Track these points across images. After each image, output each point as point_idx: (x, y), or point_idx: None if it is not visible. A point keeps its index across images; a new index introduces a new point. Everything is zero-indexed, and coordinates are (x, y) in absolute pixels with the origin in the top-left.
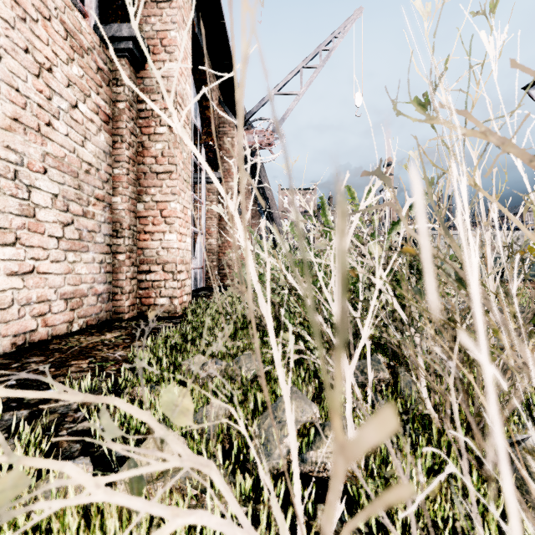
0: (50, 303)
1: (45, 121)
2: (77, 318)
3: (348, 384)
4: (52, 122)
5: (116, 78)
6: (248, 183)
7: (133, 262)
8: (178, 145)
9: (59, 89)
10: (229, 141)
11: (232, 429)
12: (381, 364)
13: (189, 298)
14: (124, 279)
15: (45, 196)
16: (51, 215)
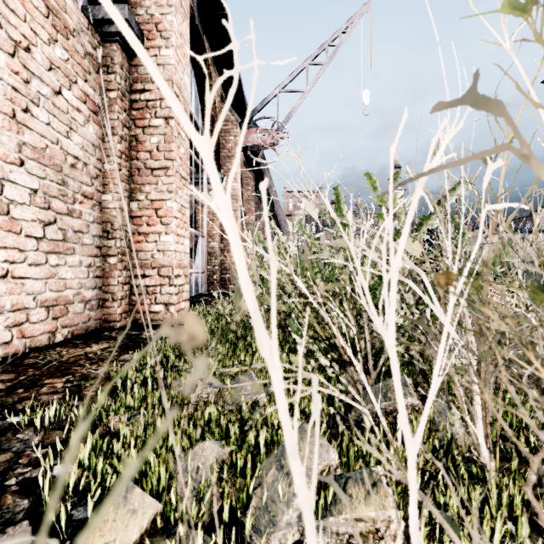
0: (28, 312)
1: (22, 107)
2: (61, 327)
3: (411, 470)
4: (30, 108)
5: (107, 64)
6: (252, 185)
7: (125, 266)
8: (175, 138)
9: (39, 71)
10: (232, 140)
11: (226, 480)
12: (408, 386)
13: (187, 305)
14: (116, 284)
15: (22, 191)
16: (29, 212)
